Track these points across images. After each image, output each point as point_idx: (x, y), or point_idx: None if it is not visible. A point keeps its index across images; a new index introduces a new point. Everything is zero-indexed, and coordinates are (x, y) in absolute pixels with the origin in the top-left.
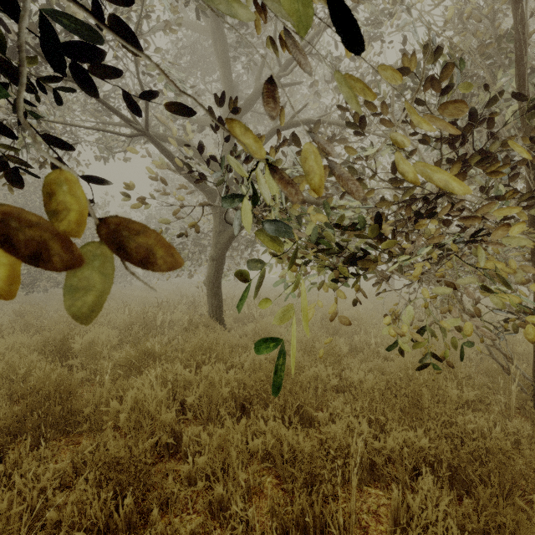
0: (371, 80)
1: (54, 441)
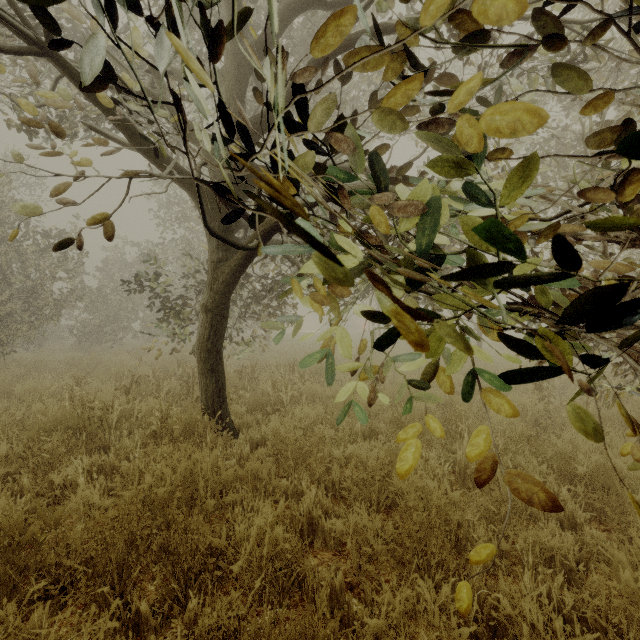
0: None
1: None
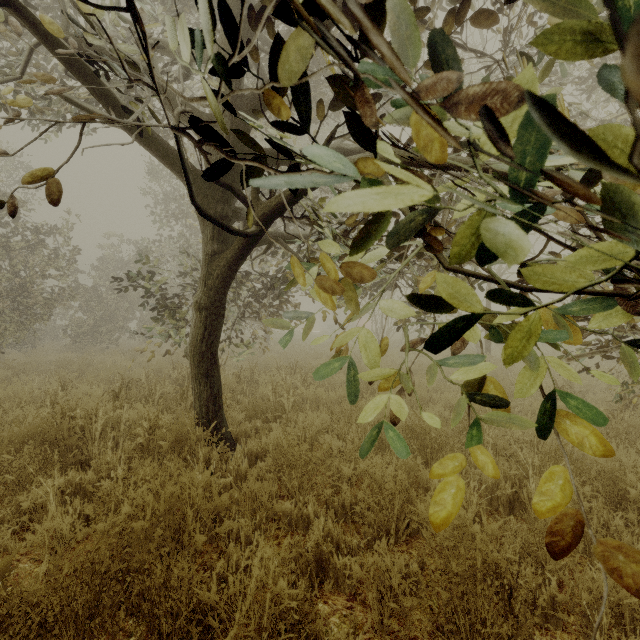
0: None
1: None
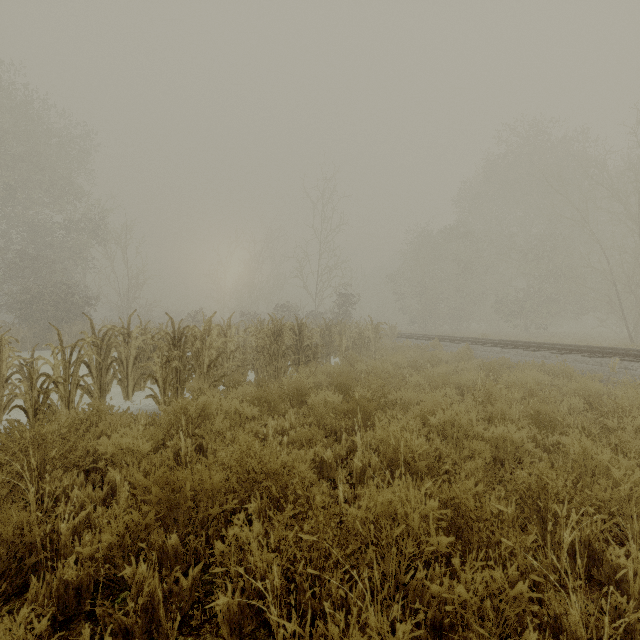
0: None
1: None
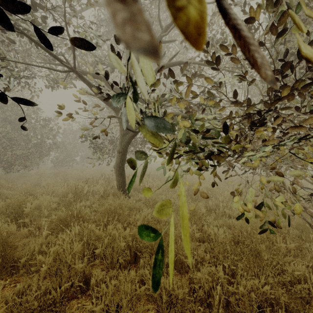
0: (219, 39)
1: (2, 281)
